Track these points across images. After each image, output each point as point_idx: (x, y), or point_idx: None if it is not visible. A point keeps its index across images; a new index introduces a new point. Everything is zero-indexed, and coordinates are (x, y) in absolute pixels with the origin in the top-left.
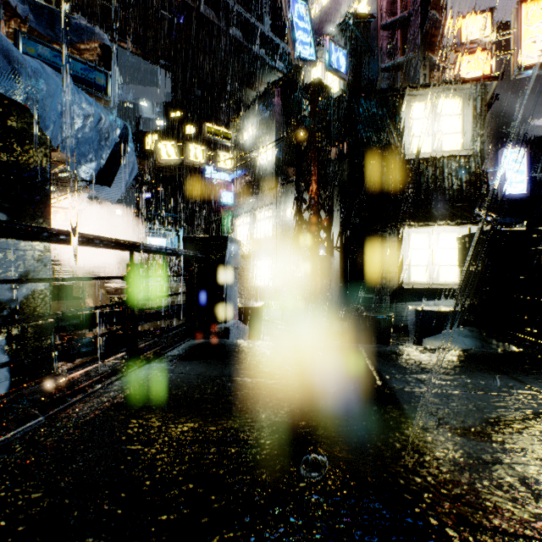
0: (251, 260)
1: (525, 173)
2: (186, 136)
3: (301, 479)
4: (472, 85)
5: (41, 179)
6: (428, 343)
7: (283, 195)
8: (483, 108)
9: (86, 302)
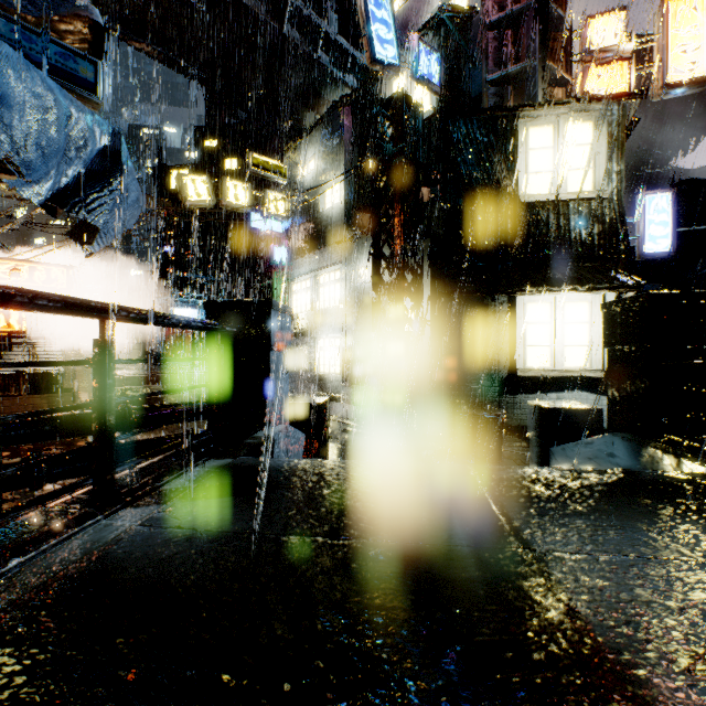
0: (311, 338)
1: (670, 225)
2: (226, 173)
3: None
4: (606, 104)
5: None
6: (557, 454)
7: (354, 250)
8: (620, 136)
9: (79, 397)
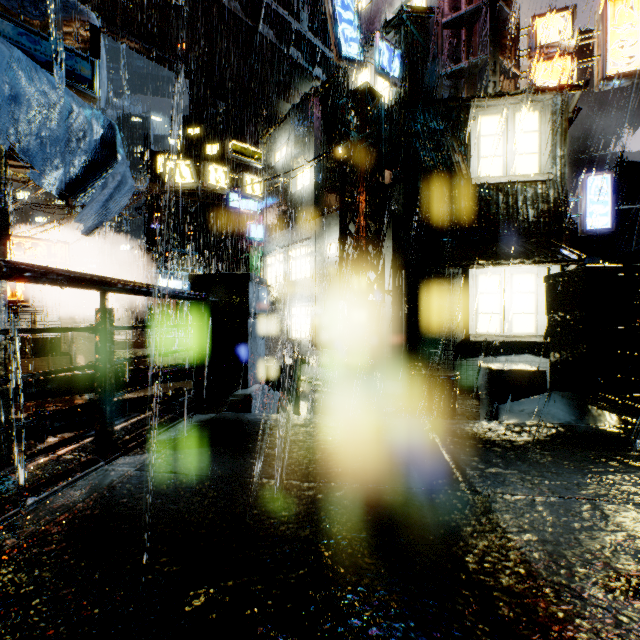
0: (284, 307)
1: (609, 204)
2: (207, 157)
3: None
4: (551, 95)
5: None
6: (505, 411)
7: (323, 227)
8: (563, 124)
9: (76, 359)
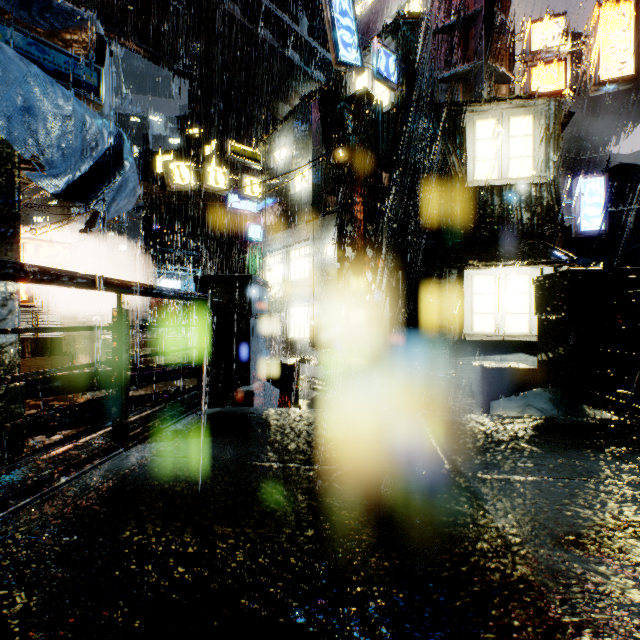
0: (283, 307)
1: (603, 206)
2: (206, 158)
3: (348, 635)
4: (544, 100)
5: (7, 199)
6: (497, 407)
7: (322, 228)
8: (557, 128)
9: (78, 359)
